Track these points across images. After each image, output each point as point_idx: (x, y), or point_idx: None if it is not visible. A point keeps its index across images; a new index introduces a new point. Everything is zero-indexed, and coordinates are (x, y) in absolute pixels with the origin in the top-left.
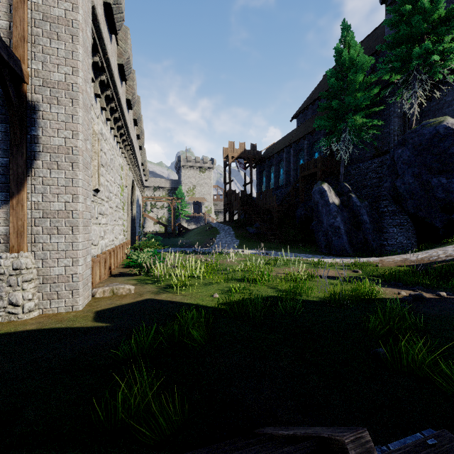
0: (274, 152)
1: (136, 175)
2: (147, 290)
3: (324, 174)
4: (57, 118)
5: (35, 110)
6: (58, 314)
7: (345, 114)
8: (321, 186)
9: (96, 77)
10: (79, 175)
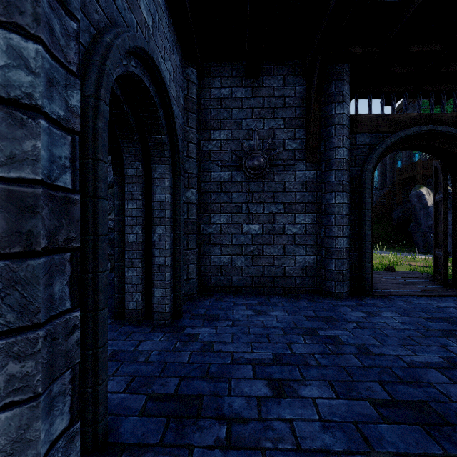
0: None
1: None
2: None
3: (424, 177)
4: None
5: None
6: None
7: None
8: (419, 190)
9: None
10: None
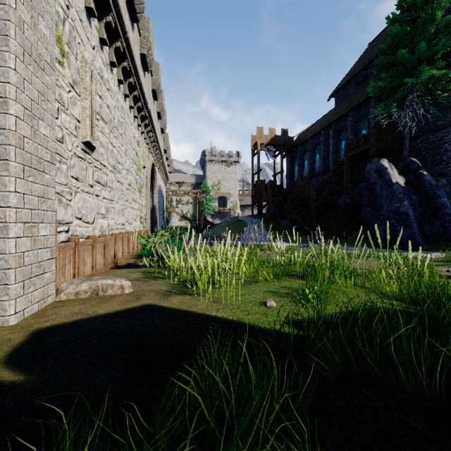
0: (308, 137)
1: (158, 162)
2: (152, 288)
3: (378, 151)
4: None
5: None
6: None
7: (410, 71)
8: (379, 162)
9: None
10: (10, 60)
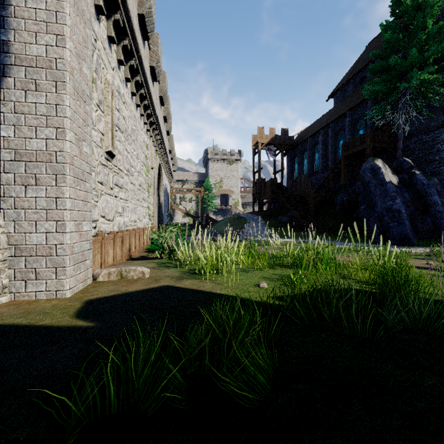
0: (307, 136)
1: (164, 162)
2: (167, 274)
3: (374, 150)
4: (35, 16)
5: (5, 4)
6: (34, 302)
7: (404, 75)
8: (374, 162)
9: (110, 16)
10: (66, 100)
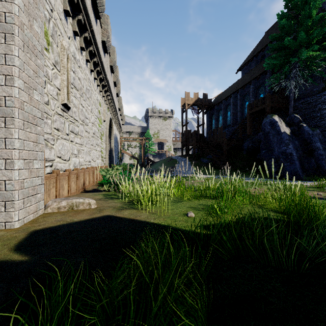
0: (222, 99)
1: (114, 117)
2: (110, 205)
3: (272, 109)
4: None
5: None
6: None
7: (294, 52)
8: (272, 118)
9: None
10: (15, 50)
